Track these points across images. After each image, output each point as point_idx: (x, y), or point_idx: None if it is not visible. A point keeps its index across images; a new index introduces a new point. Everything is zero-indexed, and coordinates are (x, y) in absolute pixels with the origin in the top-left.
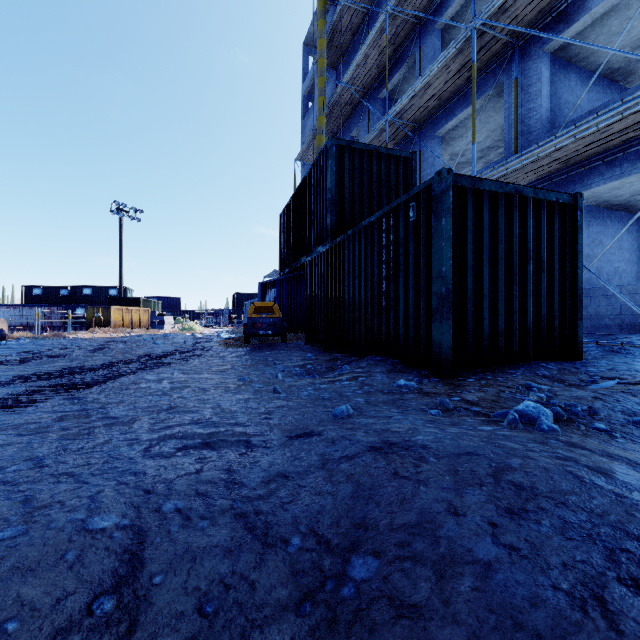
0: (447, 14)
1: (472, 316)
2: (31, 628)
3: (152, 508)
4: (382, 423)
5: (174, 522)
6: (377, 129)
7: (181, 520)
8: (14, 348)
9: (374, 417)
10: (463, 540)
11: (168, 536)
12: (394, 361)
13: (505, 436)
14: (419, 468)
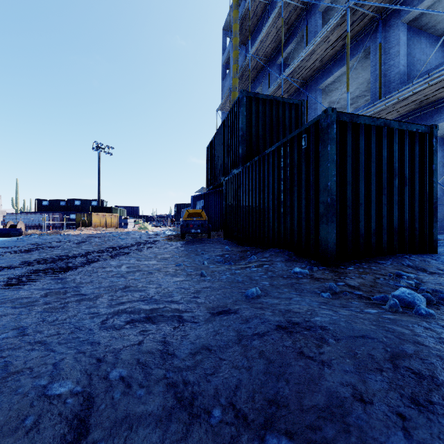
0: (327, 0)
1: (351, 219)
2: None
3: (101, 375)
4: (285, 304)
5: (117, 389)
6: (275, 85)
7: (123, 387)
8: (26, 241)
9: (278, 298)
10: (374, 432)
11: (111, 403)
12: (290, 253)
13: (391, 320)
14: (321, 349)
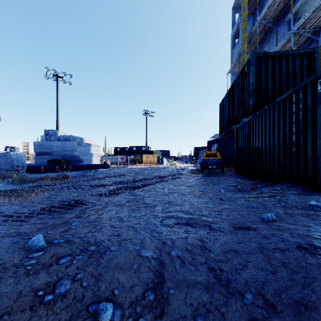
0: None
1: None
2: (122, 296)
3: (166, 252)
4: (302, 230)
5: (177, 262)
6: (284, 41)
7: (180, 262)
8: (112, 171)
9: (294, 224)
10: None
11: (174, 269)
12: (303, 187)
13: None
14: None
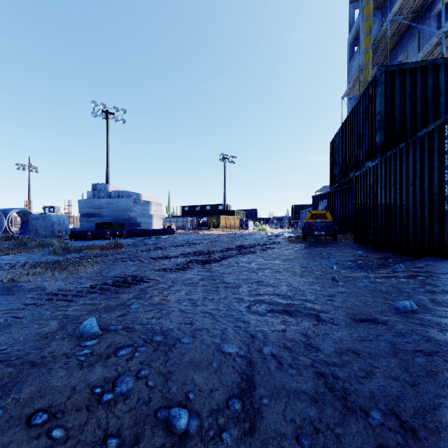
0: None
1: None
2: (200, 402)
3: (256, 348)
4: None
5: (271, 363)
6: (430, 44)
7: (276, 363)
8: (178, 238)
9: (446, 318)
10: None
11: (268, 372)
12: None
13: None
14: None
